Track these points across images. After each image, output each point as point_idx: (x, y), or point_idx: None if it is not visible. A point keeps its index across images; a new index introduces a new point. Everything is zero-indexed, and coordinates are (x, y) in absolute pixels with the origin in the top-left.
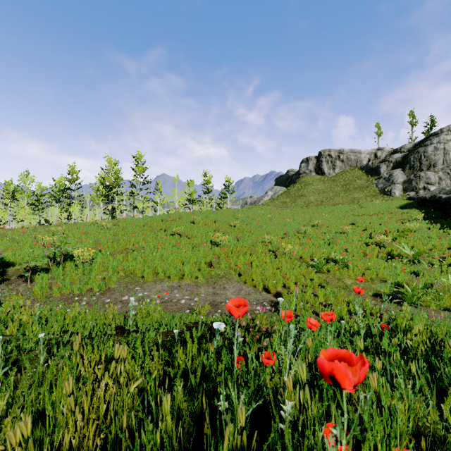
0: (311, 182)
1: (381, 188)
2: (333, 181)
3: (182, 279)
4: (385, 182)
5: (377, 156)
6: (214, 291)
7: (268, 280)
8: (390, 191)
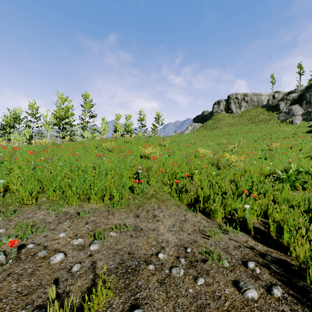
0: (222, 118)
1: (283, 120)
2: (241, 117)
3: (88, 200)
4: (285, 115)
5: (275, 97)
6: (136, 223)
7: (231, 203)
8: (291, 121)
